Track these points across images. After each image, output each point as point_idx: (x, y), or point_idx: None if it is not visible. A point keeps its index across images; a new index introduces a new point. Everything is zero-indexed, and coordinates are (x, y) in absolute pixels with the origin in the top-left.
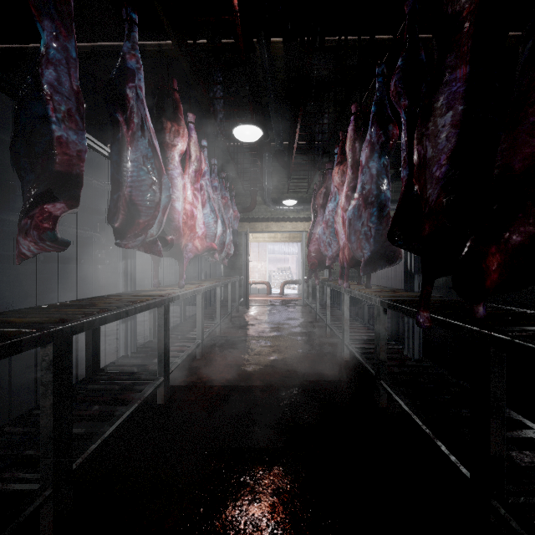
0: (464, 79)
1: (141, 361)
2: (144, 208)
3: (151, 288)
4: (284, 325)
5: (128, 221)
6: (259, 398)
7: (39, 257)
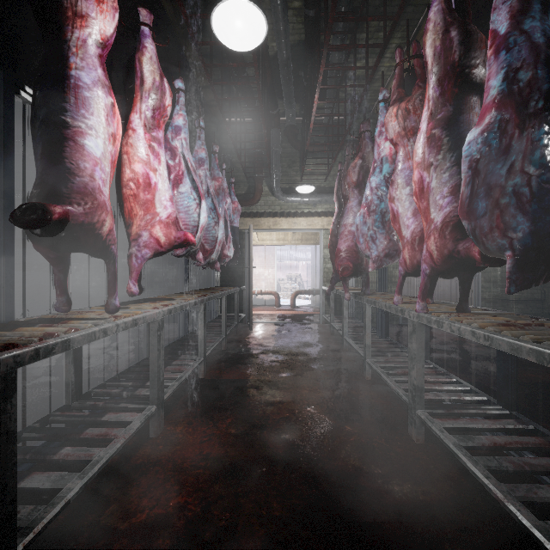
0: None
1: None
2: None
3: (59, 314)
4: (299, 356)
5: None
6: None
7: None
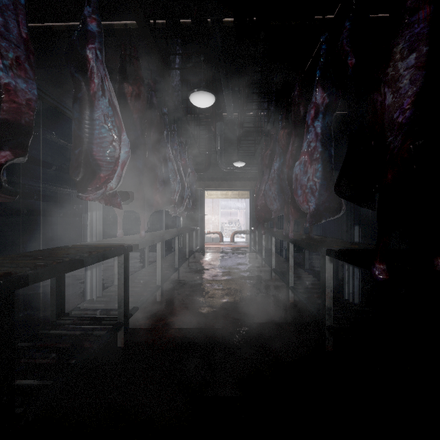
0: (428, 19)
1: (104, 305)
2: (104, 164)
3: (116, 238)
4: (234, 270)
5: (89, 175)
6: (212, 341)
7: (23, 211)
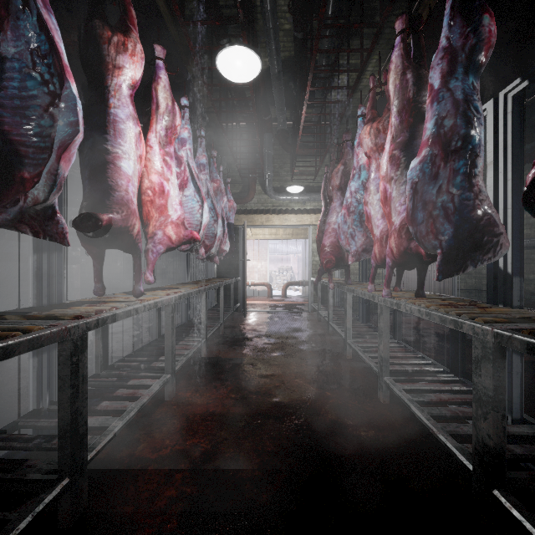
0: None
1: (56, 424)
2: (27, 150)
3: (93, 298)
4: (289, 340)
5: None
6: (253, 509)
7: None
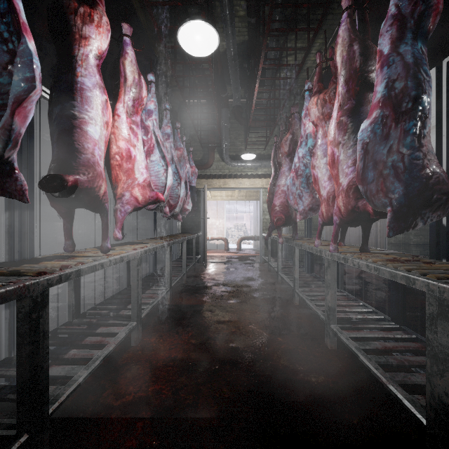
0: None
1: None
2: None
3: (65, 253)
4: (244, 288)
5: None
6: None
7: None
